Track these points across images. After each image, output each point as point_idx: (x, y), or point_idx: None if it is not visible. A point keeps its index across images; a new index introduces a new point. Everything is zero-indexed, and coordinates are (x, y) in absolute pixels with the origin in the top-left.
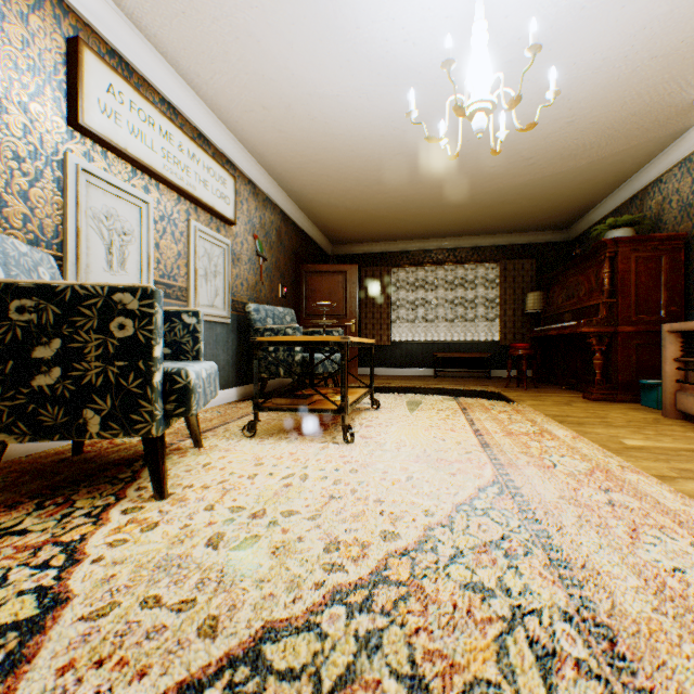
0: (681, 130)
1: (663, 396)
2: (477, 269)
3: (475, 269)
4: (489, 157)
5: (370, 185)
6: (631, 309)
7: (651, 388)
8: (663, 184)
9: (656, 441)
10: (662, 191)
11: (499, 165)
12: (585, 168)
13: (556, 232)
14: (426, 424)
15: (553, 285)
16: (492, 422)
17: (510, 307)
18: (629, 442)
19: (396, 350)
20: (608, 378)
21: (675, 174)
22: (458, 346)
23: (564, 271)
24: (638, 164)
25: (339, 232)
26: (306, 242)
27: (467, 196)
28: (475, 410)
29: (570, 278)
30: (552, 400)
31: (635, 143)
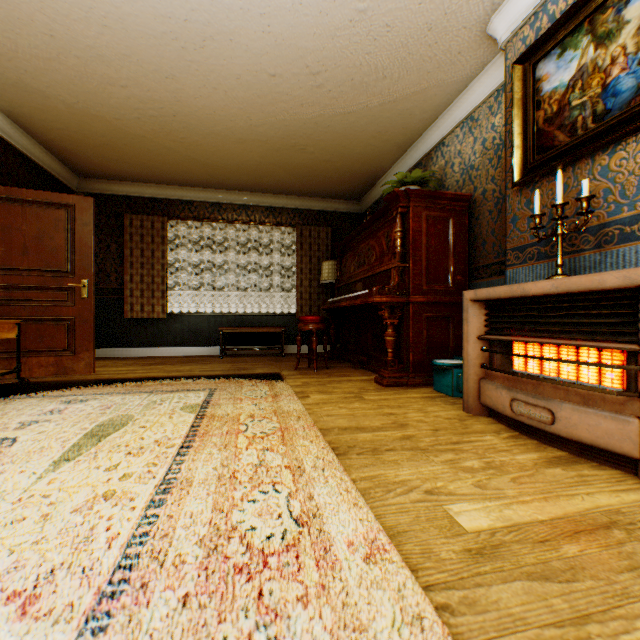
0: (468, 78)
1: (466, 385)
2: (274, 232)
3: (271, 232)
4: (265, 52)
5: (87, 59)
6: (423, 276)
7: (445, 370)
8: (446, 147)
9: (501, 501)
10: (445, 154)
11: (281, 74)
12: (377, 113)
13: (350, 202)
14: (7, 547)
15: (347, 253)
16: (217, 487)
17: (307, 277)
18: (467, 520)
19: (176, 324)
20: (401, 358)
21: (458, 134)
22: (252, 319)
23: (357, 236)
24: (425, 121)
25: (79, 154)
26: (2, 152)
27: (250, 126)
28: (215, 436)
29: (363, 243)
30: (342, 390)
31: (427, 85)
